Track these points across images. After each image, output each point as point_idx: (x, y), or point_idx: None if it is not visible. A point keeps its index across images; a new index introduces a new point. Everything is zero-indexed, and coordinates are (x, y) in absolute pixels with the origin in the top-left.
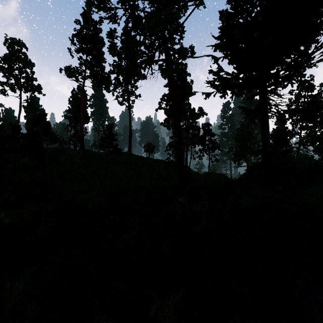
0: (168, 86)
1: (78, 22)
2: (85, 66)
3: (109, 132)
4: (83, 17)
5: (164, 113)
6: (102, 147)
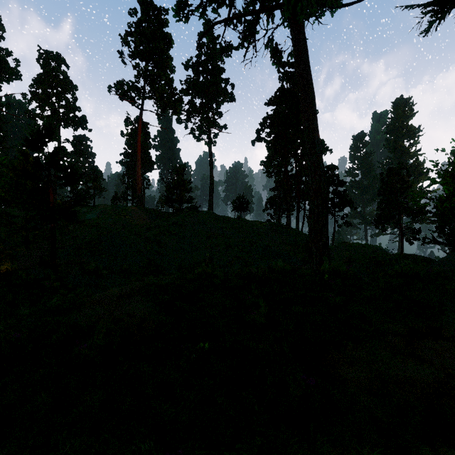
0: (295, 58)
1: (134, 12)
2: (143, 78)
3: (179, 178)
4: (140, 4)
5: (266, 146)
6: (168, 201)
